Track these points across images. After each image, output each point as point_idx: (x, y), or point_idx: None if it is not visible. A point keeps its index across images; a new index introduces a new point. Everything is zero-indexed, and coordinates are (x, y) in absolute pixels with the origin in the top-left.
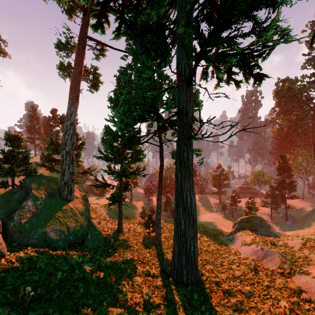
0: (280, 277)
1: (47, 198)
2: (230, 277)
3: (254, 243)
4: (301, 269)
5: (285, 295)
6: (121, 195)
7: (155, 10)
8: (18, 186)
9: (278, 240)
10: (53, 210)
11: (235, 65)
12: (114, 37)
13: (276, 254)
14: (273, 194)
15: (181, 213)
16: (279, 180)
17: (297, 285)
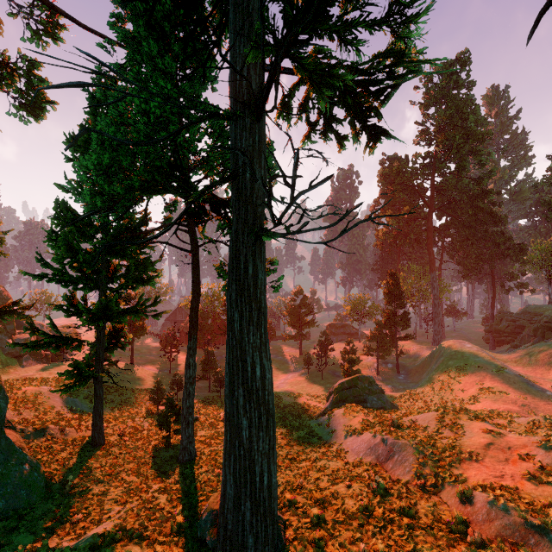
0: (422, 497)
1: None
2: (339, 519)
3: (367, 429)
4: (453, 474)
5: (441, 540)
6: (100, 362)
7: None
8: None
9: (400, 416)
10: None
11: (340, 101)
12: None
13: (409, 449)
14: (381, 334)
15: (241, 403)
16: (388, 312)
17: (452, 510)
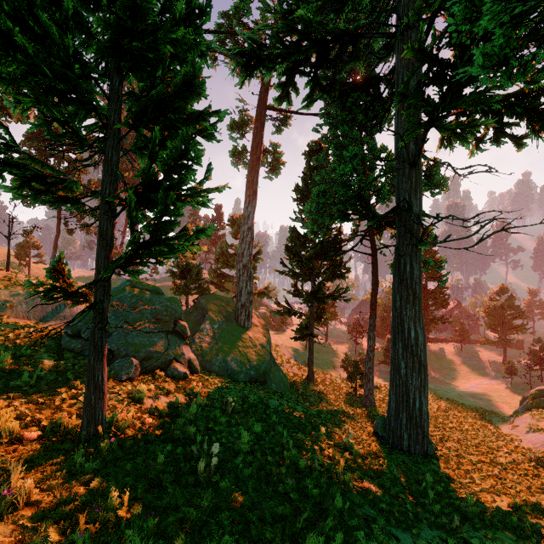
0: None
1: (223, 322)
2: (485, 462)
3: None
4: None
5: None
6: (312, 328)
7: (363, 60)
8: (193, 306)
9: None
10: (231, 337)
11: (507, 114)
12: (305, 108)
13: None
14: None
15: (400, 352)
16: None
17: None
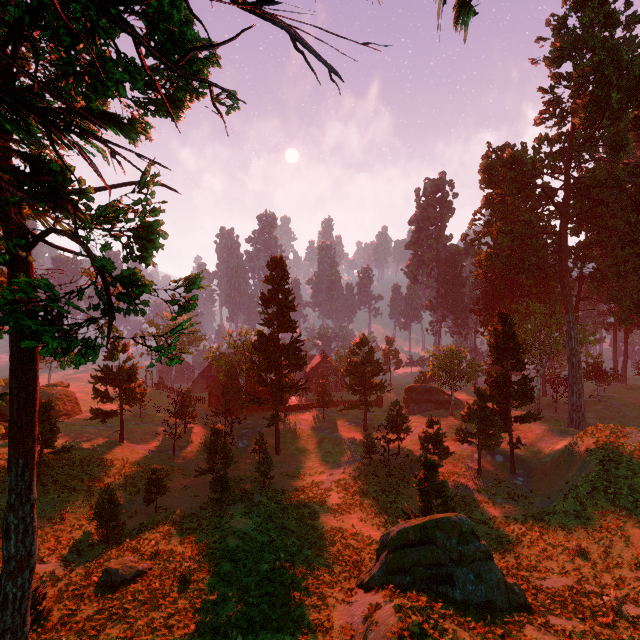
0: None
1: None
2: None
3: None
4: None
5: None
6: None
7: None
8: None
9: None
10: None
11: None
12: None
13: None
14: (485, 411)
15: None
16: (496, 377)
17: None
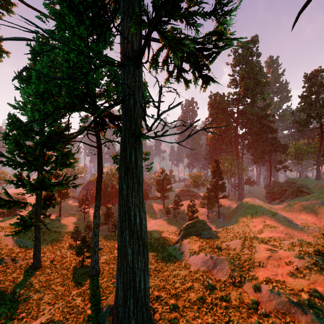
0: (233, 289)
1: None
2: (186, 305)
3: (202, 251)
4: (250, 275)
5: (244, 314)
6: (38, 216)
7: None
8: None
9: (221, 242)
10: None
11: (186, 60)
12: None
13: (225, 262)
14: (210, 195)
15: (127, 239)
16: (213, 183)
17: (249, 296)
